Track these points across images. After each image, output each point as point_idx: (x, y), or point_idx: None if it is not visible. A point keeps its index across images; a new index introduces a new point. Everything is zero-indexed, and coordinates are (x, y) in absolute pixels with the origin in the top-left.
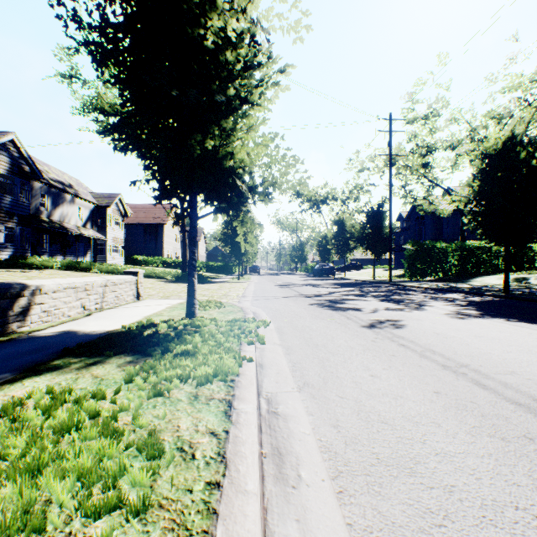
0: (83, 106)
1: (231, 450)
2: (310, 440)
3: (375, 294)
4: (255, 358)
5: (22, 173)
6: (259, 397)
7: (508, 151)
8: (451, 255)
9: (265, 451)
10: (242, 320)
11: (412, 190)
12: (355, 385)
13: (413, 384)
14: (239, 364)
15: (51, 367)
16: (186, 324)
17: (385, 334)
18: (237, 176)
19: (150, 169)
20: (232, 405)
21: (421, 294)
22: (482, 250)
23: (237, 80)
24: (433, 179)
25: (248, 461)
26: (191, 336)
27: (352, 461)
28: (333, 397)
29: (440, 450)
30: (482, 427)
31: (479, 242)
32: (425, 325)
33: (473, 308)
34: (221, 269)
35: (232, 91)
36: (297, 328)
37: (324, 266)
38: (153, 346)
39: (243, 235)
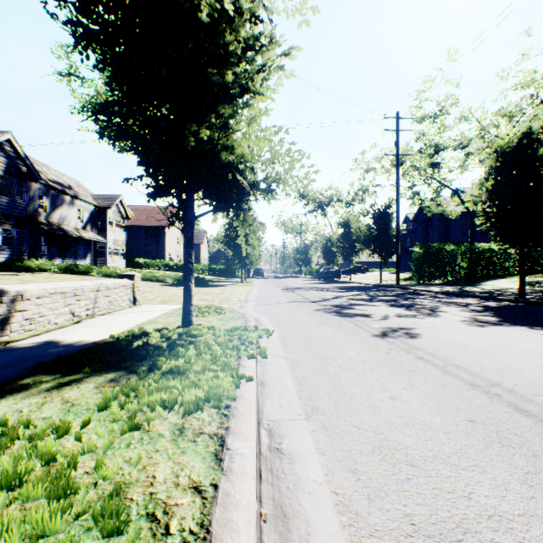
0: (82, 106)
1: (218, 519)
2: (322, 492)
3: (383, 298)
4: (256, 375)
5: (19, 173)
6: (259, 427)
7: (524, 148)
8: (460, 258)
9: (265, 512)
10: (243, 328)
11: (419, 191)
12: (373, 411)
13: (441, 410)
14: (236, 385)
15: (18, 387)
16: (181, 333)
17: (400, 344)
18: (238, 172)
19: (143, 164)
20: (225, 444)
21: (432, 299)
22: (492, 253)
23: (238, 68)
24: (441, 179)
25: (241, 538)
26: (185, 347)
27: (380, 528)
28: (348, 427)
29: (494, 511)
30: (538, 473)
31: (489, 244)
32: (442, 333)
33: (490, 314)
34: (224, 272)
35: (230, 76)
36: (303, 337)
37: (329, 269)
38: (141, 361)
39: (246, 237)
